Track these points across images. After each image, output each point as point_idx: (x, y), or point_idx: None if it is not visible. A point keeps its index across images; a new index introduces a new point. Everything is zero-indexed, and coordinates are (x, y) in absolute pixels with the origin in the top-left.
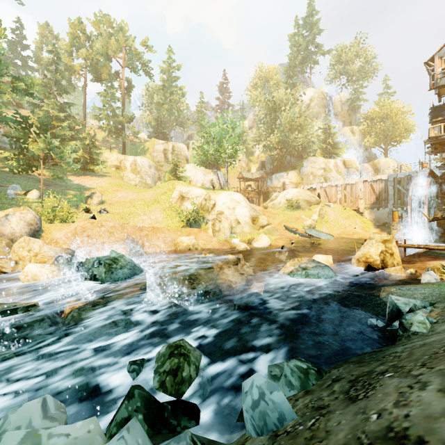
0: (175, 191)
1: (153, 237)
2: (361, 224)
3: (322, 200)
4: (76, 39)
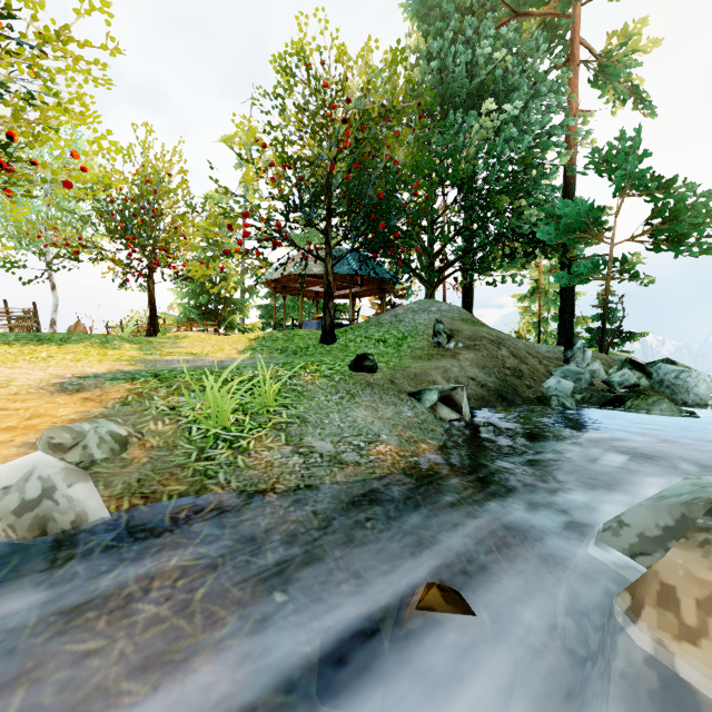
0: None
1: None
2: None
3: None
4: None
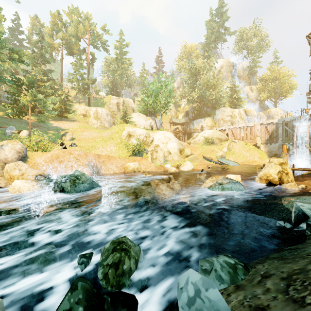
0: (124, 131)
1: (108, 162)
2: (258, 155)
3: (230, 138)
4: (56, 25)
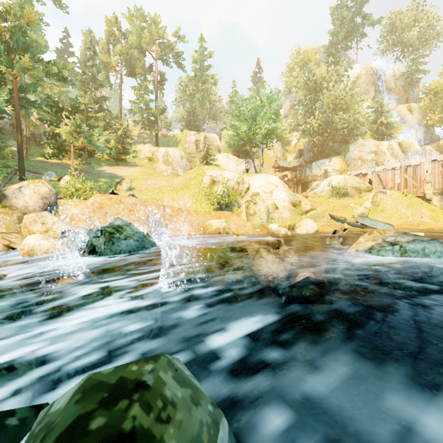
0: (205, 175)
1: (178, 218)
2: (429, 212)
3: (375, 187)
4: (113, 36)
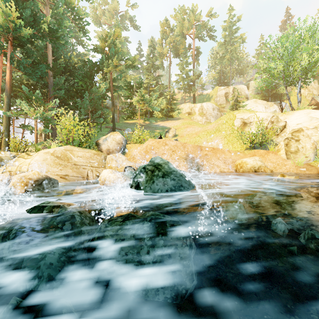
0: (236, 119)
1: (212, 157)
2: None
3: None
4: (164, 33)
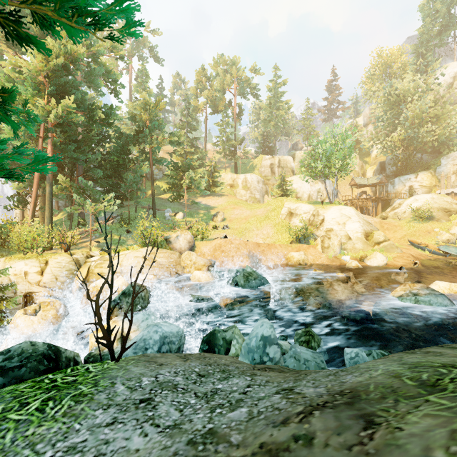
0: (284, 208)
1: (268, 252)
2: None
3: None
4: (200, 83)
